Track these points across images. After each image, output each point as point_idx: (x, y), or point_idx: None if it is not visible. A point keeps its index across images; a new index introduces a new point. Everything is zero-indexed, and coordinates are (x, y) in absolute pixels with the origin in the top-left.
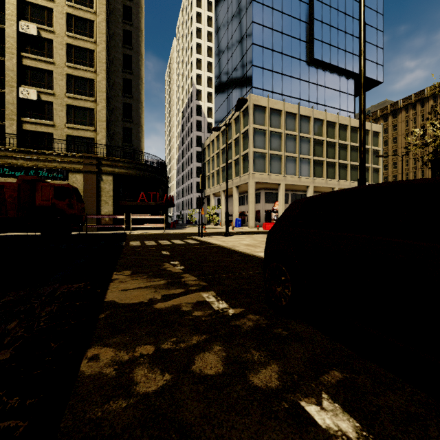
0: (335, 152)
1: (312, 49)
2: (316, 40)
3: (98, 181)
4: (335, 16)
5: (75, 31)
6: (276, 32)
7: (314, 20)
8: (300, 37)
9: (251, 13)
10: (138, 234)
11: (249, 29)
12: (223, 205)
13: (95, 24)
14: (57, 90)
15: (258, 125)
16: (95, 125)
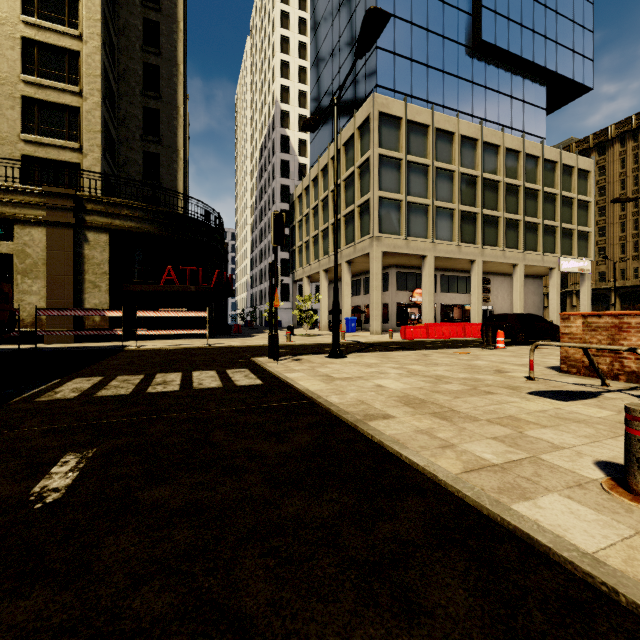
0: (519, 202)
1: (478, 24)
2: (486, 8)
3: (79, 242)
4: None
5: None
6: None
7: None
8: (458, 4)
9: None
10: (149, 348)
11: None
12: (324, 295)
13: None
14: (2, 67)
15: (388, 150)
16: (82, 139)
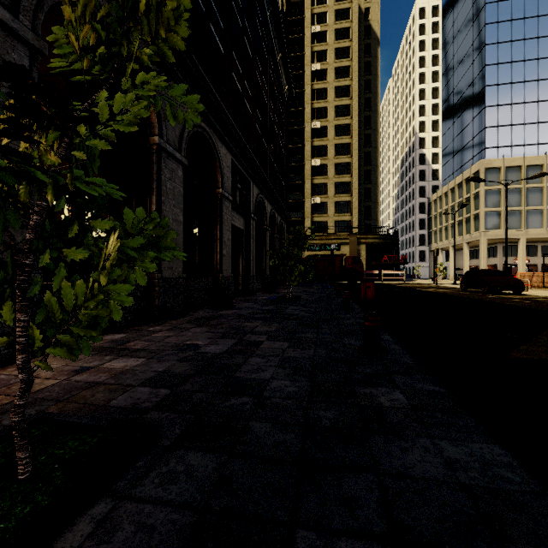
0: None
1: None
2: None
3: (357, 249)
4: None
5: (339, 153)
6: (515, 84)
7: None
8: None
9: (484, 78)
10: (387, 283)
11: (481, 92)
12: (451, 260)
13: (351, 145)
14: (329, 194)
15: (491, 186)
16: (351, 211)
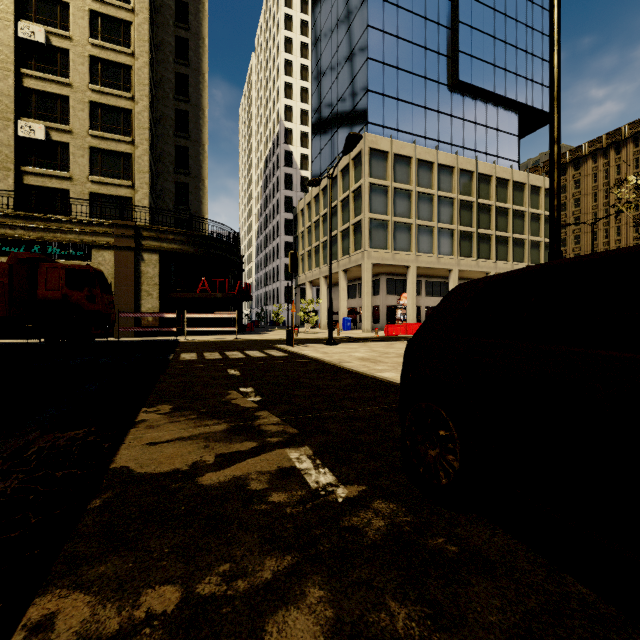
0: (491, 219)
1: (456, 66)
2: (462, 53)
3: (137, 261)
4: (491, 18)
5: (102, 37)
6: (402, 42)
7: (459, 25)
8: (439, 49)
9: (367, 13)
10: (196, 341)
11: (363, 36)
12: (324, 299)
13: (132, 27)
14: (75, 125)
15: (377, 179)
16: (133, 178)
